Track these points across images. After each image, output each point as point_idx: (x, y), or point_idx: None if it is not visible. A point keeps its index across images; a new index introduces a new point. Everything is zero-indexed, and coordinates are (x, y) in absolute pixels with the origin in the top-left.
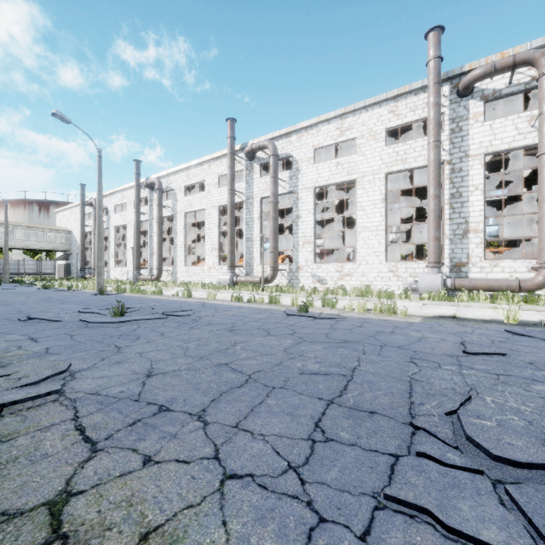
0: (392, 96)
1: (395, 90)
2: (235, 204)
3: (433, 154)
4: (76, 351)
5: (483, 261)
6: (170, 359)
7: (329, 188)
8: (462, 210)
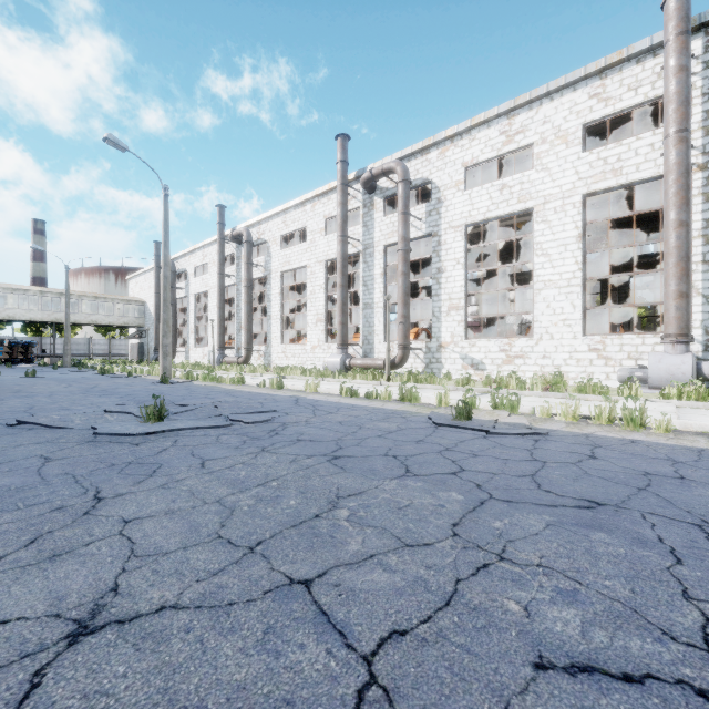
0: (597, 70)
1: (601, 60)
2: (348, 258)
3: (676, 153)
4: (8, 506)
5: None
6: (176, 552)
7: (489, 226)
8: None
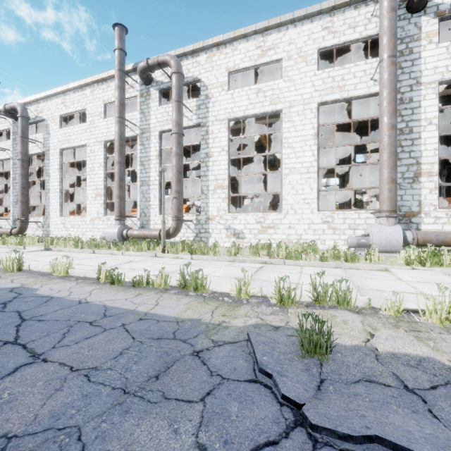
0: (329, 7)
1: (332, 0)
2: (127, 141)
3: (390, 72)
4: None
5: (438, 209)
6: None
7: (246, 123)
8: (413, 149)
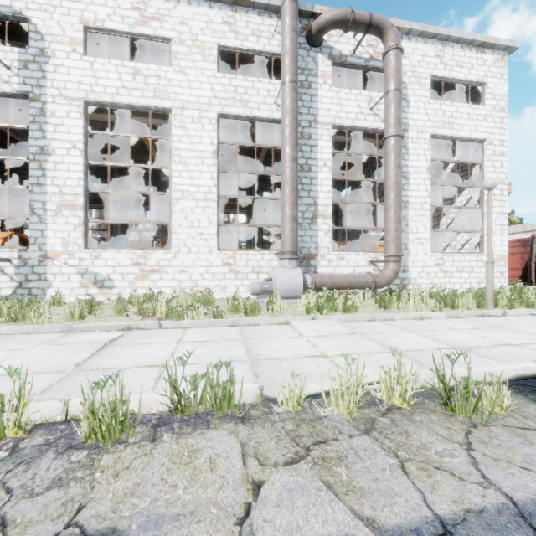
0: None
1: None
2: None
3: (292, 99)
4: None
5: (331, 252)
6: None
7: (118, 116)
8: (312, 188)
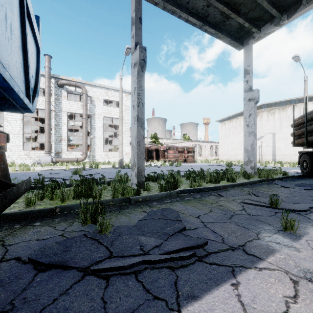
0: None
1: None
2: None
3: (48, 106)
4: None
5: (67, 151)
6: None
7: None
8: (60, 131)
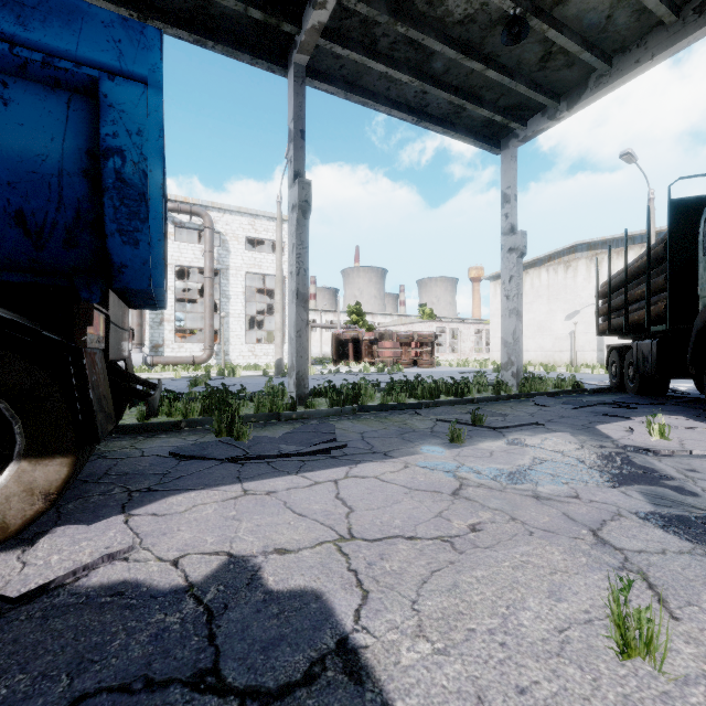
0: None
1: None
2: None
3: None
4: None
5: (174, 343)
6: None
7: None
8: None
